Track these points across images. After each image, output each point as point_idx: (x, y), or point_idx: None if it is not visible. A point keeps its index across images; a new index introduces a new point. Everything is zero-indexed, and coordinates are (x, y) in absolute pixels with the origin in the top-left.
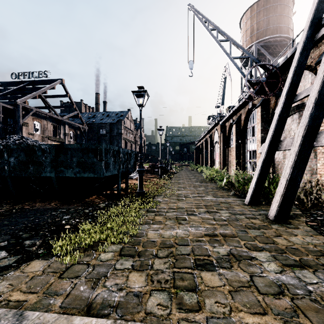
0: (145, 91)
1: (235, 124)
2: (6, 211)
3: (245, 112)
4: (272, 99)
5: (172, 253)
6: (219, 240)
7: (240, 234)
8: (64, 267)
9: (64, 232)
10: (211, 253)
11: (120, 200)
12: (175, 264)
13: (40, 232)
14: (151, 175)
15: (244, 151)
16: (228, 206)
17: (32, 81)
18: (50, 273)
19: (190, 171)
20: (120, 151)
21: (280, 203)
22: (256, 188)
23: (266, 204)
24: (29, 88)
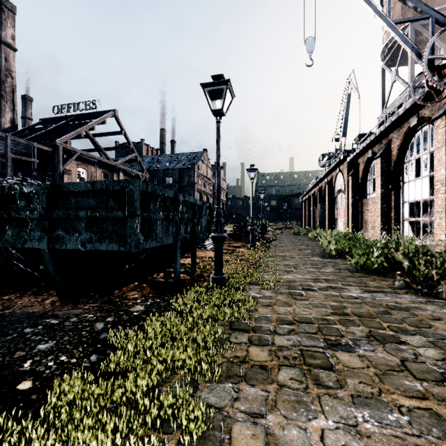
0: (227, 81)
1: (379, 158)
2: None
3: (400, 135)
4: None
5: None
6: None
7: None
8: None
9: (3, 410)
10: None
11: (177, 296)
12: None
13: None
14: (236, 243)
15: (397, 203)
16: (415, 321)
17: (78, 115)
18: None
19: (296, 236)
20: (178, 199)
21: None
22: None
23: None
24: (74, 125)
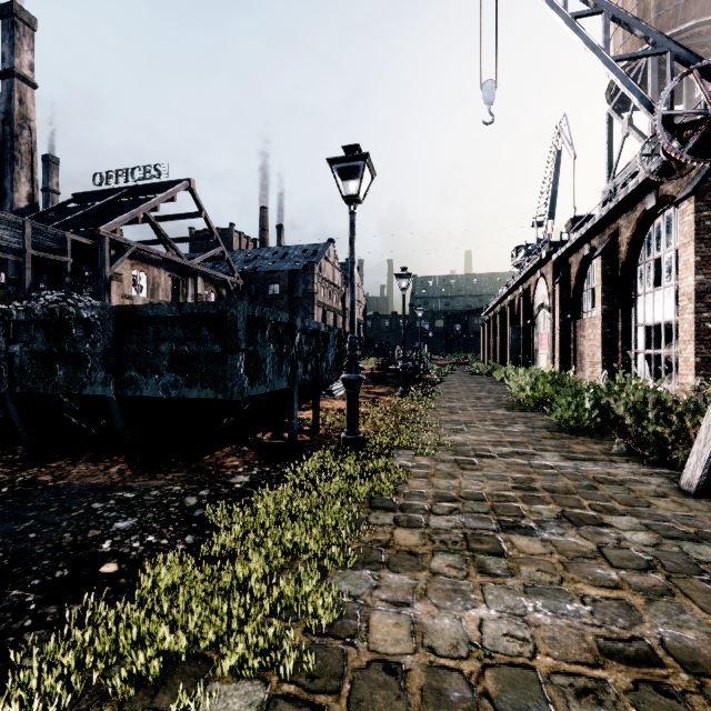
0: (364, 156)
1: (600, 257)
2: None
3: (632, 223)
4: None
5: None
6: (687, 701)
7: None
8: None
9: (89, 594)
10: None
11: (294, 464)
12: None
13: (12, 590)
14: (379, 388)
15: (627, 327)
16: (629, 499)
17: (133, 188)
18: None
19: (474, 377)
20: (295, 325)
21: None
22: None
23: None
24: (126, 203)
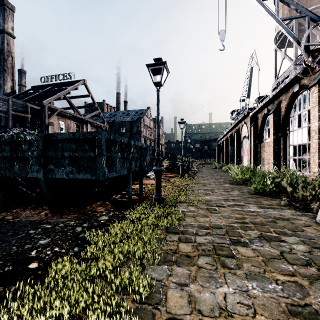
0: (164, 63)
1: (272, 114)
2: None
3: (287, 98)
4: None
5: None
6: None
7: None
8: None
9: (21, 280)
10: None
11: (130, 210)
12: None
13: None
14: (170, 174)
15: (285, 146)
16: (293, 227)
17: (58, 84)
18: None
19: (213, 169)
20: (131, 144)
21: None
22: None
23: None
24: (55, 90)
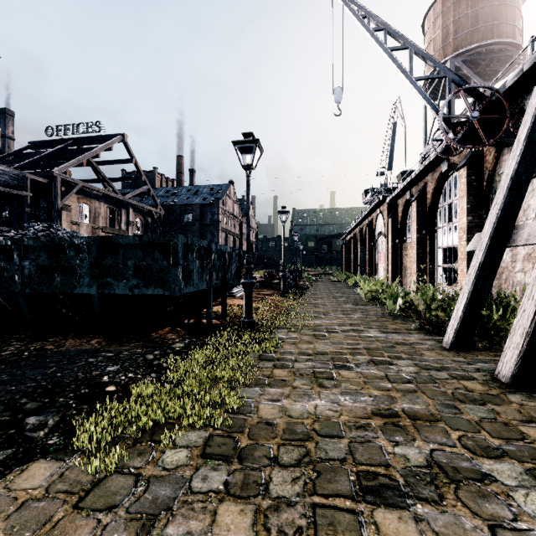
0: (256, 141)
1: (415, 201)
2: (12, 355)
3: (434, 179)
4: (489, 152)
5: (308, 455)
6: (405, 428)
7: (446, 413)
8: (90, 481)
9: (103, 400)
10: (391, 459)
11: (211, 337)
12: (317, 483)
13: (60, 398)
14: (266, 291)
15: (432, 249)
16: (411, 352)
17: (78, 139)
18: (60, 494)
19: (334, 283)
20: (211, 248)
21: (524, 350)
22: (466, 318)
23: (485, 349)
24: (73, 151)
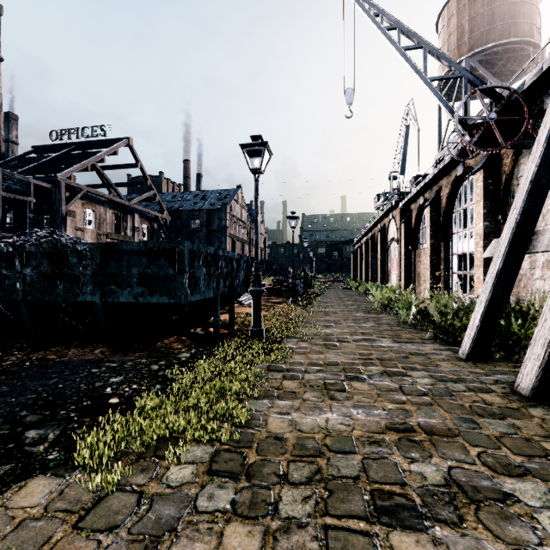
0: (265, 144)
1: (429, 206)
2: (13, 365)
3: (449, 183)
4: (507, 155)
5: (320, 472)
6: (421, 443)
7: (464, 428)
8: (90, 499)
9: (106, 413)
10: (406, 477)
11: (218, 346)
12: (329, 503)
13: (61, 411)
14: (275, 299)
15: (447, 255)
16: (426, 362)
17: (82, 143)
18: (60, 512)
19: (345, 291)
20: (218, 255)
21: (545, 361)
22: (483, 327)
23: (504, 360)
24: (77, 155)
